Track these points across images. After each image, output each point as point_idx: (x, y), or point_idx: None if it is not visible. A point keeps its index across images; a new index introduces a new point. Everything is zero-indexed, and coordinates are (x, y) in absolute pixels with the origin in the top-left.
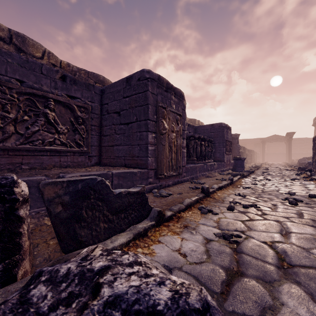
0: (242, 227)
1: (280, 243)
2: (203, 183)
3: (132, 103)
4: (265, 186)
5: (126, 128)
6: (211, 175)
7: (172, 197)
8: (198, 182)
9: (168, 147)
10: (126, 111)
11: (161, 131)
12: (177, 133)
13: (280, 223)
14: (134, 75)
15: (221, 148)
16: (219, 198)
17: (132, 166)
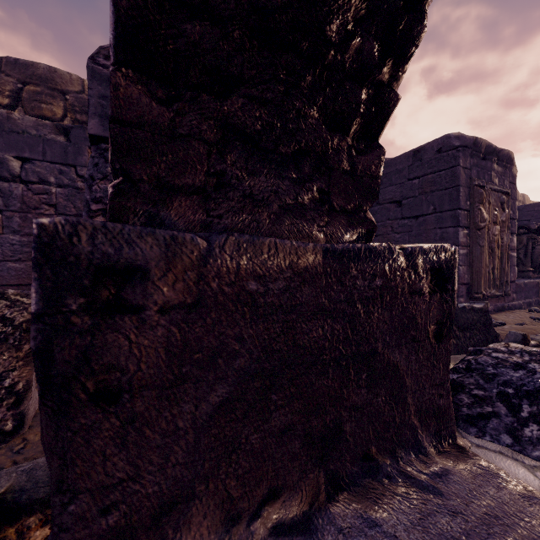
0: None
1: None
2: None
3: (425, 187)
4: None
5: (413, 224)
6: None
7: (510, 327)
8: None
9: (487, 250)
10: (414, 199)
11: (478, 224)
12: (501, 225)
13: None
14: (428, 146)
15: None
16: None
17: None
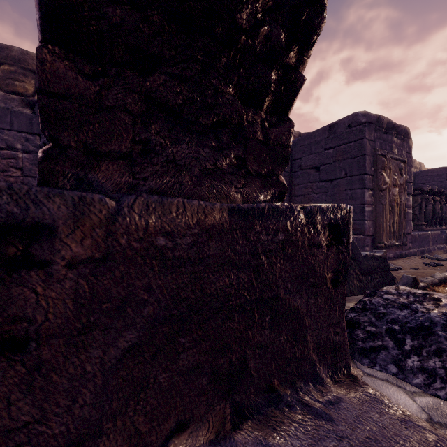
0: None
1: None
2: (445, 259)
3: (338, 155)
4: None
5: (329, 186)
6: None
7: (405, 271)
8: (436, 257)
9: (388, 207)
10: (329, 166)
11: (381, 186)
12: (400, 187)
13: None
14: (341, 121)
15: None
16: None
17: None
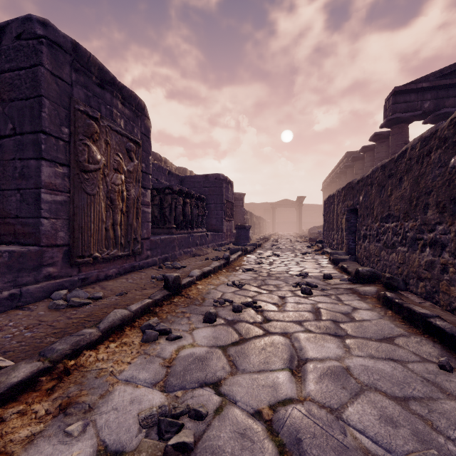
0: (220, 368)
1: (289, 405)
2: (181, 267)
3: (2, 90)
4: (273, 265)
5: None
6: (201, 251)
7: (94, 305)
8: (173, 266)
9: (104, 201)
10: None
11: (84, 163)
12: (128, 175)
13: (290, 339)
14: (7, 26)
15: (219, 212)
16: (198, 294)
17: (2, 239)
